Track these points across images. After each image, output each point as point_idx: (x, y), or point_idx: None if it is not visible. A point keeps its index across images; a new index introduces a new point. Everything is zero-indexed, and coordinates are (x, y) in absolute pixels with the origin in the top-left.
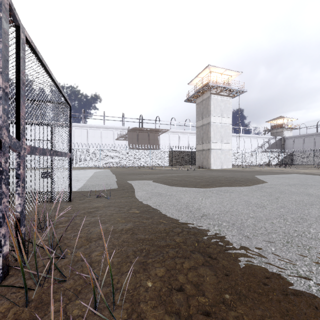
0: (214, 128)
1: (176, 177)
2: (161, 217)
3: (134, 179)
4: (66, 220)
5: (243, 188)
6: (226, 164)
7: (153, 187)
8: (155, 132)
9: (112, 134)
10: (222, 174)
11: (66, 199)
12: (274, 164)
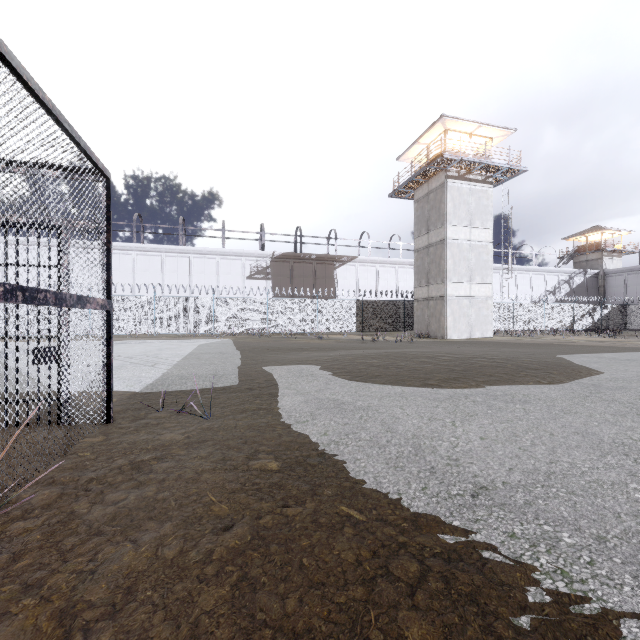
0: (455, 251)
1: (375, 357)
2: (343, 491)
3: (280, 363)
4: (51, 499)
5: (548, 388)
6: (481, 329)
7: (322, 383)
8: (328, 263)
9: (239, 268)
10: (480, 352)
11: (98, 418)
12: (583, 328)
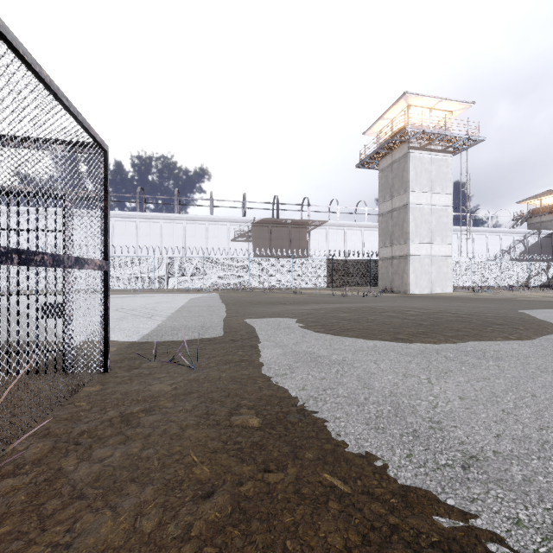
0: (417, 214)
1: (346, 311)
2: (324, 455)
3: (260, 315)
4: (42, 453)
5: (518, 345)
6: (441, 285)
7: (299, 336)
8: (302, 227)
9: (225, 232)
10: (443, 307)
11: (97, 368)
12: (538, 284)
